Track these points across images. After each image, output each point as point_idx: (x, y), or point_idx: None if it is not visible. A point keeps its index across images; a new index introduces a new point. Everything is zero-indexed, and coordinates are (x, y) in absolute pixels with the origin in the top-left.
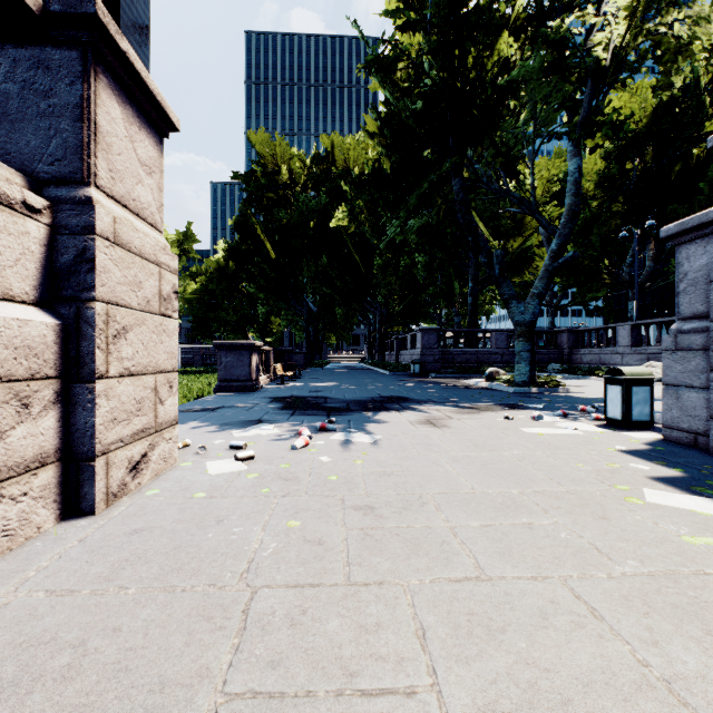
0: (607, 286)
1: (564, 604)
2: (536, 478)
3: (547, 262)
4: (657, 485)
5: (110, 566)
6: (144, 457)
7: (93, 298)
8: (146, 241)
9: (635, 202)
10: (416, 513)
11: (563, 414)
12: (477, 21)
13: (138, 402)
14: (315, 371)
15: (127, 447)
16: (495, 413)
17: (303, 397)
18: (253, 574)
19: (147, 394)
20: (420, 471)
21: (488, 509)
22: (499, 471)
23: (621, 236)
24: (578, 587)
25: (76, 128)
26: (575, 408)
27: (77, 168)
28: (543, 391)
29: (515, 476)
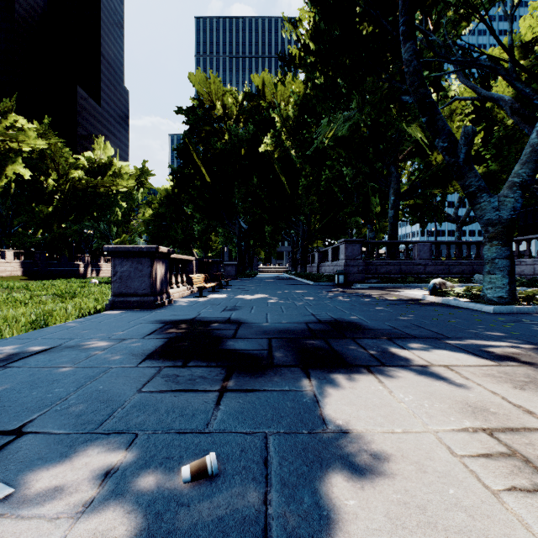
0: None
1: None
2: None
3: (535, 140)
4: None
5: None
6: None
7: None
8: None
9: None
10: None
11: None
12: None
13: None
14: (244, 281)
15: None
16: None
17: (208, 320)
18: None
19: None
20: None
21: None
22: None
23: None
24: None
25: None
26: None
27: None
28: (533, 311)
29: None
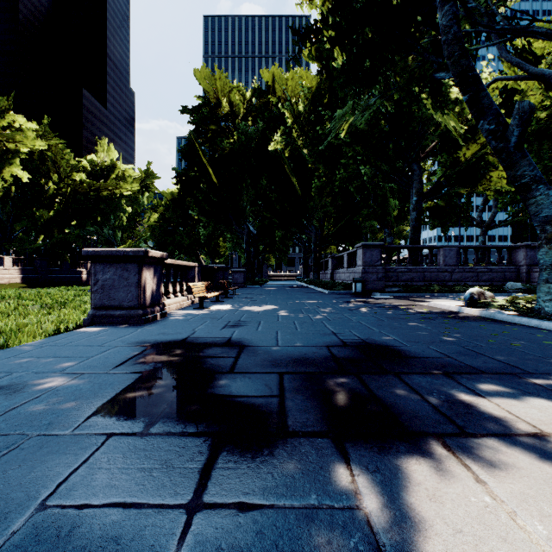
0: None
1: None
2: None
3: None
4: None
5: None
6: None
7: None
8: None
9: None
10: None
11: None
12: None
13: None
14: (253, 289)
15: None
16: None
17: (203, 342)
18: None
19: None
20: None
21: None
22: None
23: None
24: None
25: None
26: None
27: None
28: None
29: None
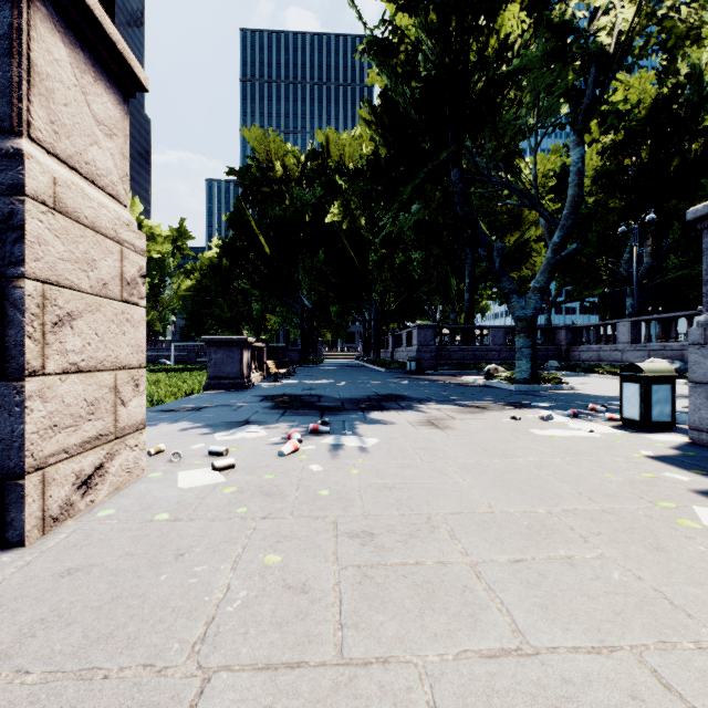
0: (604, 283)
1: (651, 701)
2: (562, 492)
3: (549, 255)
4: (707, 501)
5: (16, 631)
6: (99, 469)
7: (21, 274)
8: (102, 212)
9: (633, 197)
10: (425, 542)
11: (573, 414)
12: (478, 2)
13: (90, 404)
14: (310, 368)
15: (74, 458)
16: (499, 413)
17: (296, 395)
18: (209, 645)
19: (103, 395)
20: (426, 483)
21: (514, 536)
22: (517, 483)
23: (620, 231)
24: (662, 667)
25: (3, 65)
26: (583, 407)
27: (4, 114)
28: (545, 389)
29: (537, 489)
